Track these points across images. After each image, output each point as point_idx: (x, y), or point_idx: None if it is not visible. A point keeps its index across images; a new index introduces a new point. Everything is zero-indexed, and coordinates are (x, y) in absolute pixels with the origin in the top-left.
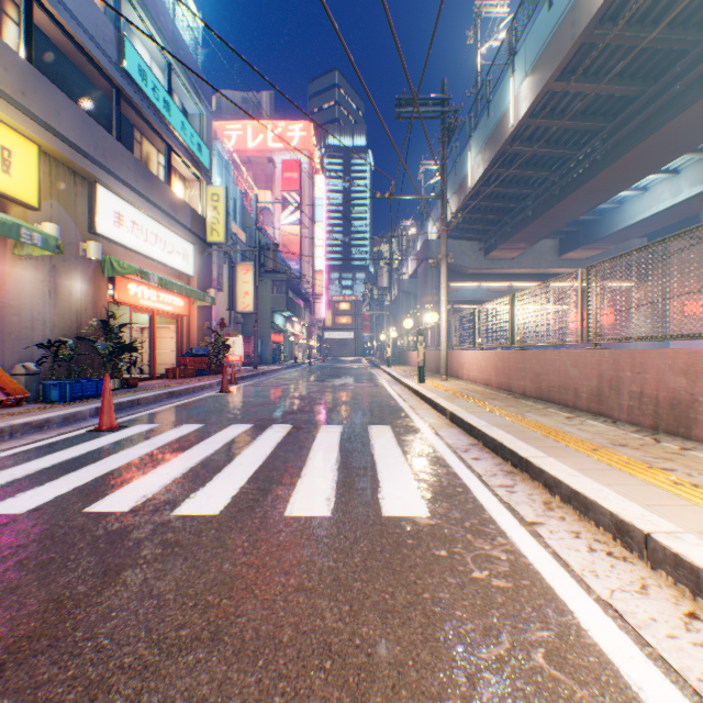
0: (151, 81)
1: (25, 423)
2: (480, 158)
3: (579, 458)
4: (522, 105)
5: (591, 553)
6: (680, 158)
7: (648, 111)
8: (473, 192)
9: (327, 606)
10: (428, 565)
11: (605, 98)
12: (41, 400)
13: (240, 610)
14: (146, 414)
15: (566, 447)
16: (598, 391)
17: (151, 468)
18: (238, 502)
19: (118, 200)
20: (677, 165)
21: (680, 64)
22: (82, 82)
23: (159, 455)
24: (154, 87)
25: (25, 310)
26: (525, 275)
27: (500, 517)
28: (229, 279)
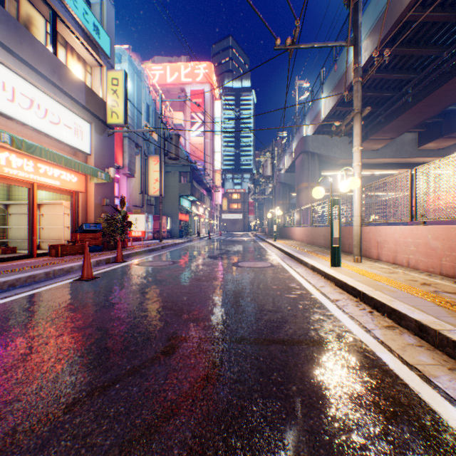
0: None
1: None
2: (368, 40)
3: None
4: None
5: None
6: None
7: None
8: None
9: None
10: None
11: None
12: None
13: None
14: None
15: None
16: None
17: None
18: None
19: None
20: None
21: None
22: None
23: None
24: None
25: None
26: (386, 164)
27: None
28: (141, 168)
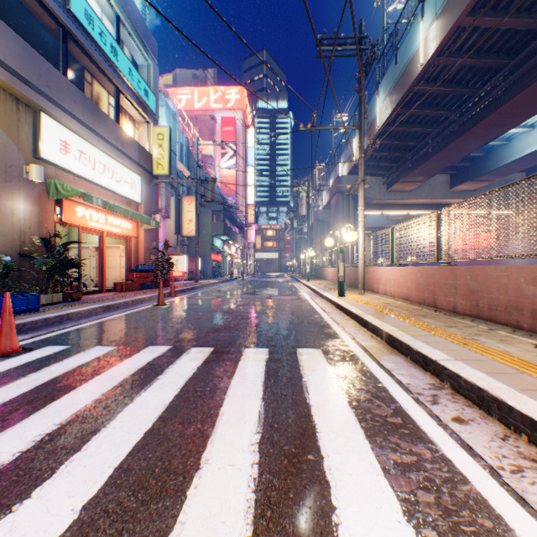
0: (97, 26)
1: None
2: (388, 101)
3: None
4: (431, 45)
5: None
6: None
7: None
8: (381, 132)
9: None
10: None
11: (511, 34)
12: None
13: None
14: (68, 331)
15: None
16: None
17: None
18: None
19: (64, 129)
20: None
21: None
22: (29, 20)
23: (24, 403)
24: (101, 32)
25: None
26: (421, 204)
27: None
28: (176, 209)
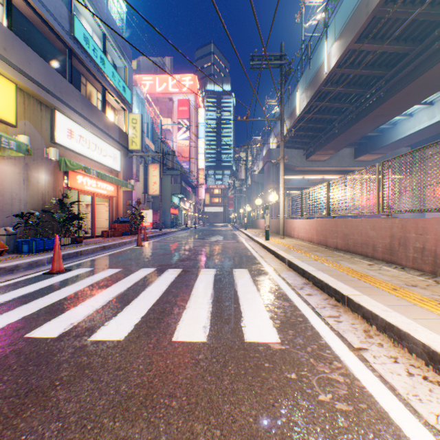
0: (91, 45)
1: (1, 268)
2: (304, 95)
3: (386, 296)
4: (332, 60)
5: (410, 377)
6: (434, 94)
7: (416, 62)
8: (300, 118)
9: (202, 431)
10: (283, 388)
11: (387, 54)
12: (16, 251)
13: (128, 434)
14: (85, 261)
15: (374, 287)
16: (390, 246)
17: (80, 301)
18: (139, 329)
19: (70, 121)
20: (432, 99)
21: (438, 30)
22: (46, 44)
23: (88, 291)
24: (94, 48)
25: (7, 192)
26: (332, 171)
27: (333, 343)
28: (143, 174)
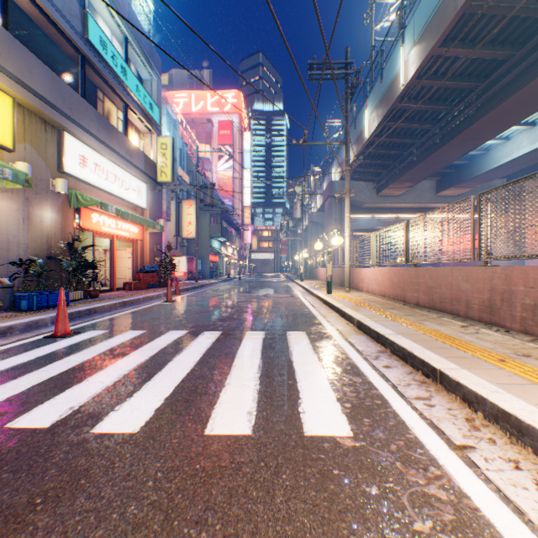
0: (110, 51)
1: None
2: (375, 114)
3: (492, 370)
4: (410, 69)
5: None
6: (537, 112)
7: (516, 71)
8: (369, 142)
9: None
10: (361, 509)
11: (479, 61)
12: (13, 309)
13: None
14: (99, 321)
15: (474, 358)
16: (489, 303)
17: (86, 375)
18: (160, 416)
19: (82, 145)
20: (535, 118)
21: None
22: (53, 49)
23: (99, 361)
24: (113, 55)
25: (2, 234)
26: (409, 208)
27: (426, 438)
28: (176, 212)
